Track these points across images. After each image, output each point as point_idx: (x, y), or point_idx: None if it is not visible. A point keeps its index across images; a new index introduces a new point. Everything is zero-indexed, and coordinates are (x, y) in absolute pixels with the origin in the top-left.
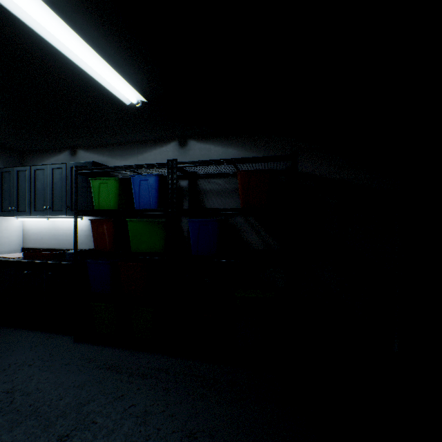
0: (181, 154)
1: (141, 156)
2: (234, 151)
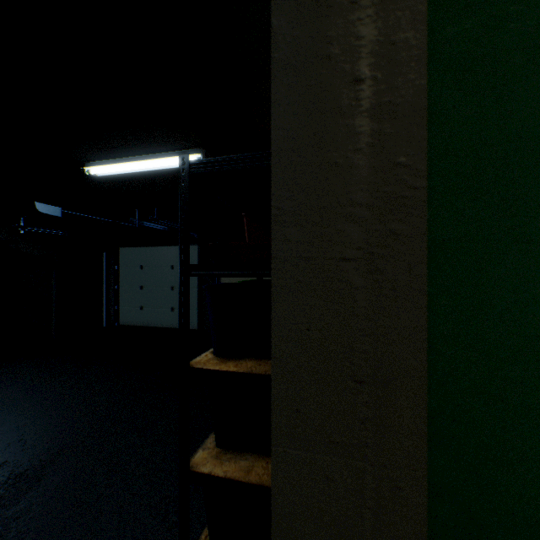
0: None
1: None
2: None
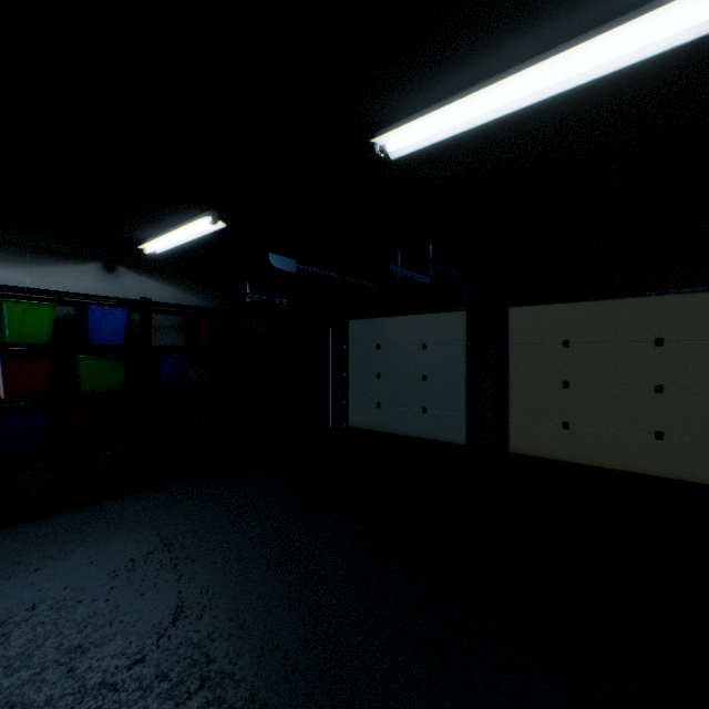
0: (108, 279)
1: (40, 268)
2: (172, 290)
